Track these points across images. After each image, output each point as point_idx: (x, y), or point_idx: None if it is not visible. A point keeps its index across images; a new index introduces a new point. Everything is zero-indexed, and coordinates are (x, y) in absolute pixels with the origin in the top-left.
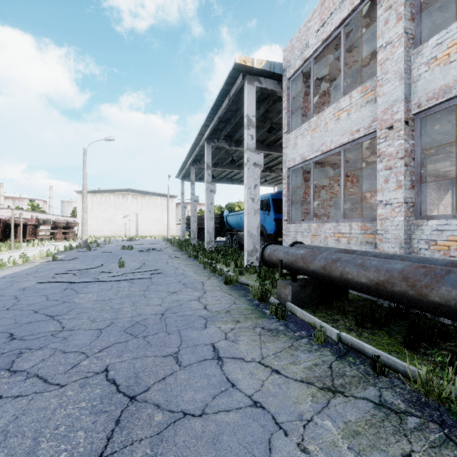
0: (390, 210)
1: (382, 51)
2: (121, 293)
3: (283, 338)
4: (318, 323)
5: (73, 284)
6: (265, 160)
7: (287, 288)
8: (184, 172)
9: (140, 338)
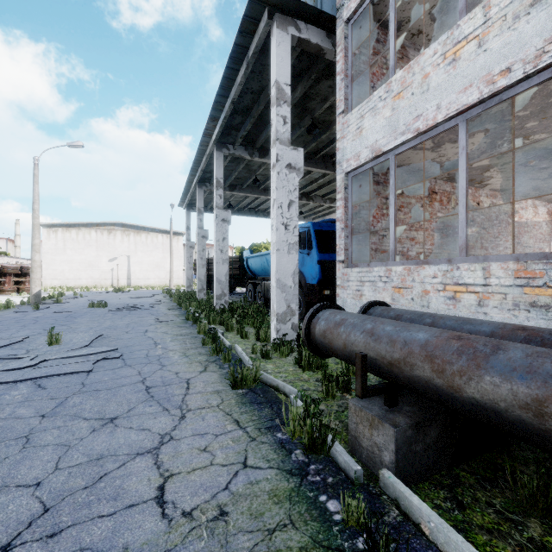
0: None
1: None
2: None
3: None
4: None
5: None
6: (301, 182)
7: (380, 430)
8: (189, 197)
9: None
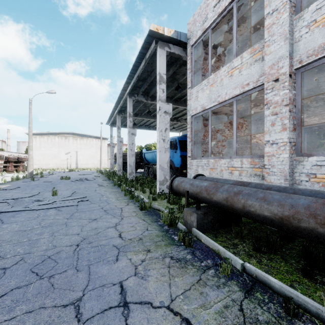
0: (276, 148)
1: (269, 17)
2: (45, 222)
3: (191, 269)
4: (222, 251)
5: (2, 213)
6: (173, 112)
7: (192, 216)
8: (112, 120)
9: (45, 278)
